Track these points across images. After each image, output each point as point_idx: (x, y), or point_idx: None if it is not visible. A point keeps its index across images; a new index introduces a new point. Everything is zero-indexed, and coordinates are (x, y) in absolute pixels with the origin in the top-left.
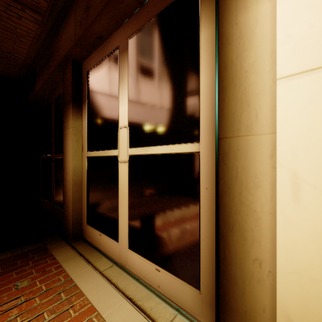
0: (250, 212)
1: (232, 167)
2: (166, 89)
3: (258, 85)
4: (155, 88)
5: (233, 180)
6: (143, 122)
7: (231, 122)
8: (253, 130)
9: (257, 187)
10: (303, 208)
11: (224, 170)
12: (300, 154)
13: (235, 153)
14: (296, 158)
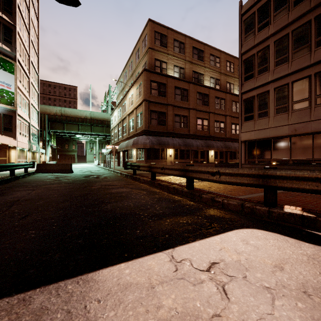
0: (10, 161)
1: (9, 159)
2: (3, 154)
3: (11, 156)
4: (2, 153)
5: (10, 160)
6: (0, 156)
7: (9, 157)
8: (11, 158)
9: (11, 160)
10: (12, 161)
11: (9, 160)
12: (12, 159)
13: (10, 159)
14: (12, 159)
